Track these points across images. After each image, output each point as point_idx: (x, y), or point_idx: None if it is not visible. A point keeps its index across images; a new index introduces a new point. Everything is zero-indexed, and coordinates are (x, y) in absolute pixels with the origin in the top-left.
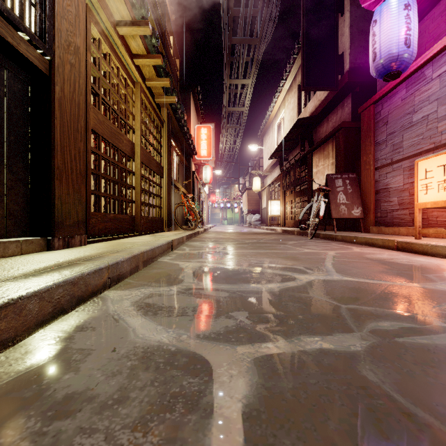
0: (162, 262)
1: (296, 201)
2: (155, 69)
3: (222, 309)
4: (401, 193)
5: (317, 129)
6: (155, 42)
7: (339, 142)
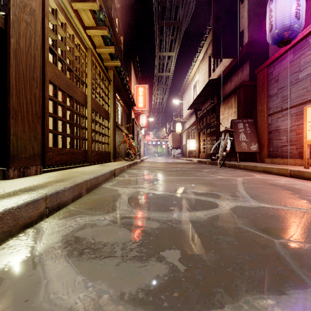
0: (104, 188)
1: (207, 139)
2: (103, 39)
3: (153, 246)
4: (289, 133)
5: (223, 88)
6: (102, 17)
7: (240, 96)
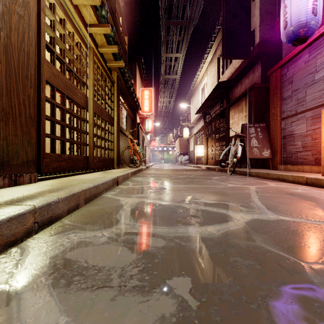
0: (105, 197)
1: (216, 145)
2: (106, 37)
3: (157, 272)
4: (304, 138)
5: (233, 90)
6: (104, 13)
7: (251, 99)
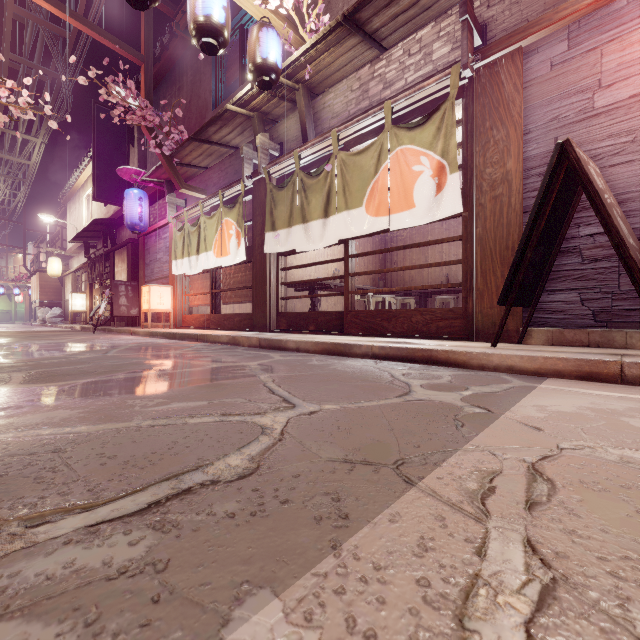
0: None
1: (103, 296)
2: None
3: None
4: None
5: (120, 230)
6: None
7: (130, 253)
